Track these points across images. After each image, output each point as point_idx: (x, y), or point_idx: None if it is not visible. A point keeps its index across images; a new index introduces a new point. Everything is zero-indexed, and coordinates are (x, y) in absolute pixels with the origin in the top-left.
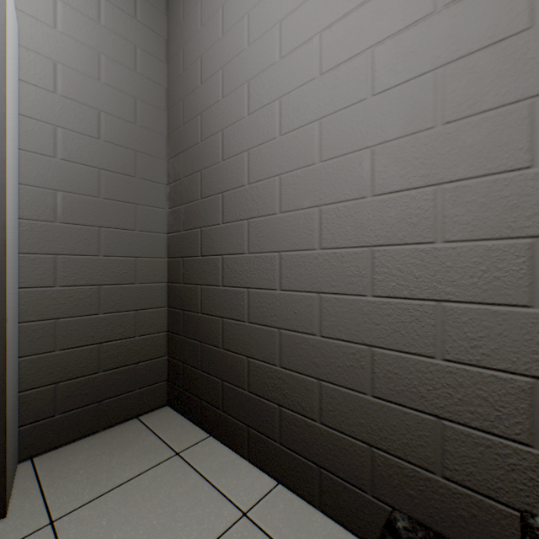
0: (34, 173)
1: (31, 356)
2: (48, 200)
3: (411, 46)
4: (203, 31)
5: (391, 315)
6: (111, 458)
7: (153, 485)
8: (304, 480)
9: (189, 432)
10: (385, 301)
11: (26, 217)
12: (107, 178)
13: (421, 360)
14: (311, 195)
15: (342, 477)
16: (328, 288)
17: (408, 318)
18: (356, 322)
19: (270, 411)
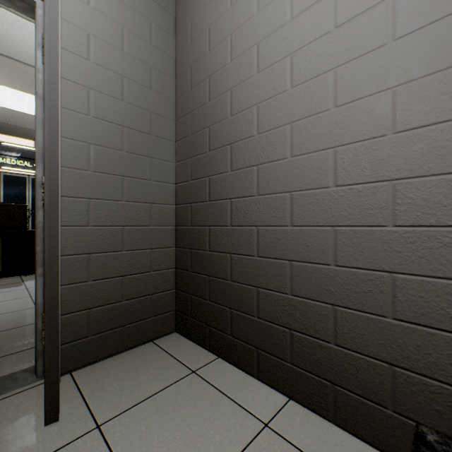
0: (72, 128)
1: (70, 285)
2: (83, 152)
3: None
4: (211, 5)
5: (415, 242)
6: (137, 374)
7: (179, 397)
8: (317, 396)
9: (200, 354)
10: (408, 229)
11: (66, 166)
12: (128, 135)
13: (450, 283)
14: (324, 138)
15: (359, 394)
16: (344, 221)
17: (434, 245)
18: (375, 251)
19: (281, 335)
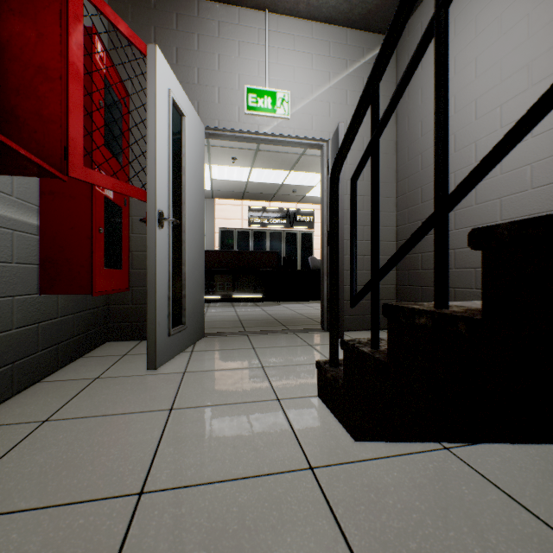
0: None
1: None
2: (344, 215)
3: (552, 112)
4: (422, 106)
5: None
6: None
7: None
8: None
9: None
10: None
11: None
12: (366, 200)
13: None
14: (494, 193)
15: None
16: None
17: None
18: None
19: None
